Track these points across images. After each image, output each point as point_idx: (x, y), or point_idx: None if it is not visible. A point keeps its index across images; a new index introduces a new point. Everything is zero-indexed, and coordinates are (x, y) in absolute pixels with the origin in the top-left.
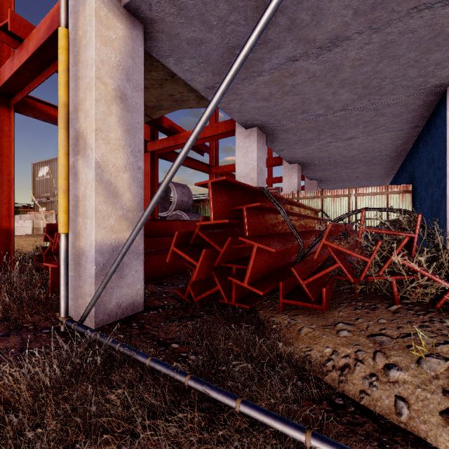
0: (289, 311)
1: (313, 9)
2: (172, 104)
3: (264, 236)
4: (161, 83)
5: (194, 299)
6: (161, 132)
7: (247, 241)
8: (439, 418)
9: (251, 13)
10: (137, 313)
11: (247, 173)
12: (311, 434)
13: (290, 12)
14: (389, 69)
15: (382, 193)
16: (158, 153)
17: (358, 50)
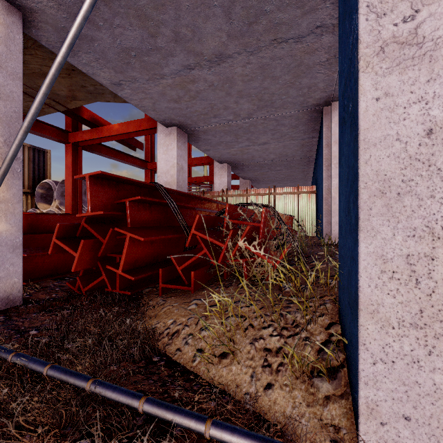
0: (167, 294)
1: (192, 27)
2: (86, 96)
3: (150, 228)
4: (69, 73)
5: (82, 290)
6: (82, 123)
7: (121, 231)
8: (200, 356)
9: (135, 20)
10: (12, 307)
11: (167, 170)
12: (93, 381)
13: (171, 25)
14: (273, 86)
15: (294, 192)
16: (82, 145)
17: (242, 67)
